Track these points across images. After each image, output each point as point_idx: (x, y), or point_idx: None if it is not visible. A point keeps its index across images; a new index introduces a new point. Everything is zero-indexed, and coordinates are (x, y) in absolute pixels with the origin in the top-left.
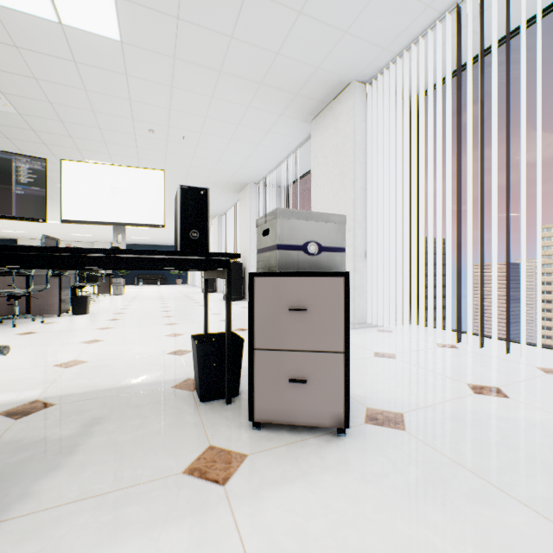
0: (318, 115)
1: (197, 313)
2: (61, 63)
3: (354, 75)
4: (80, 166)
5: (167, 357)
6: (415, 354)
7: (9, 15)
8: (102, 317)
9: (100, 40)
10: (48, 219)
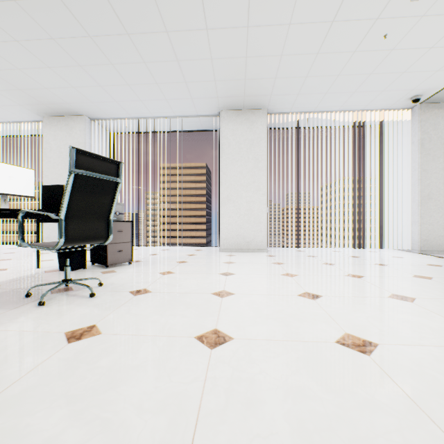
0: (52, 116)
1: None
2: None
3: (87, 114)
4: None
5: None
6: None
7: None
8: None
9: None
10: None
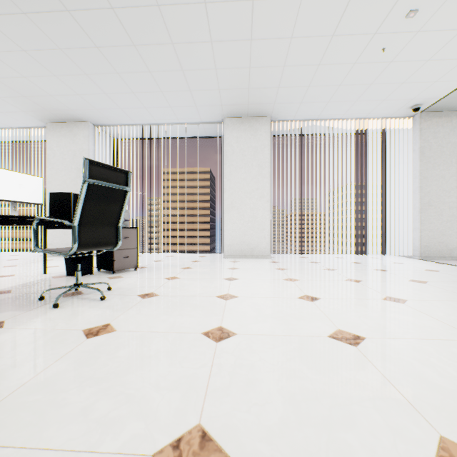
0: (55, 122)
1: None
2: None
3: (91, 120)
4: (4, 171)
5: (6, 278)
6: None
7: None
8: None
9: None
10: None
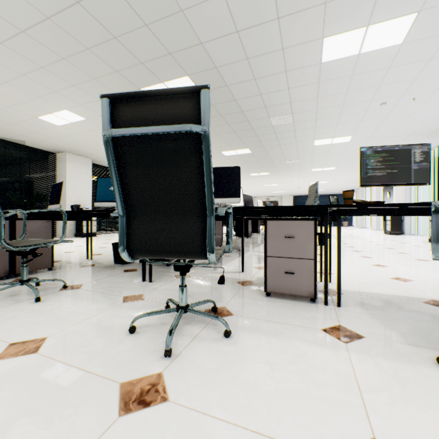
0: None
1: (428, 252)
2: (341, 80)
3: None
4: None
5: None
6: None
7: (327, 65)
8: (343, 248)
9: (383, 51)
10: (266, 184)
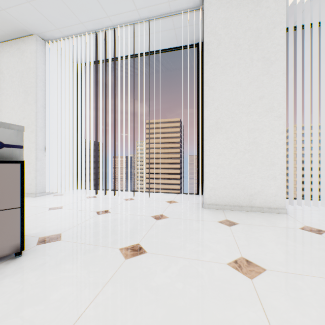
0: (4, 42)
1: None
2: None
3: (37, 31)
4: None
5: None
6: (74, 204)
7: None
8: None
9: None
10: None
